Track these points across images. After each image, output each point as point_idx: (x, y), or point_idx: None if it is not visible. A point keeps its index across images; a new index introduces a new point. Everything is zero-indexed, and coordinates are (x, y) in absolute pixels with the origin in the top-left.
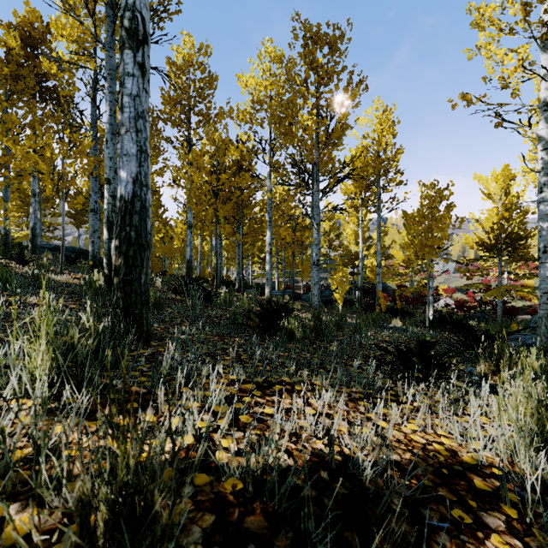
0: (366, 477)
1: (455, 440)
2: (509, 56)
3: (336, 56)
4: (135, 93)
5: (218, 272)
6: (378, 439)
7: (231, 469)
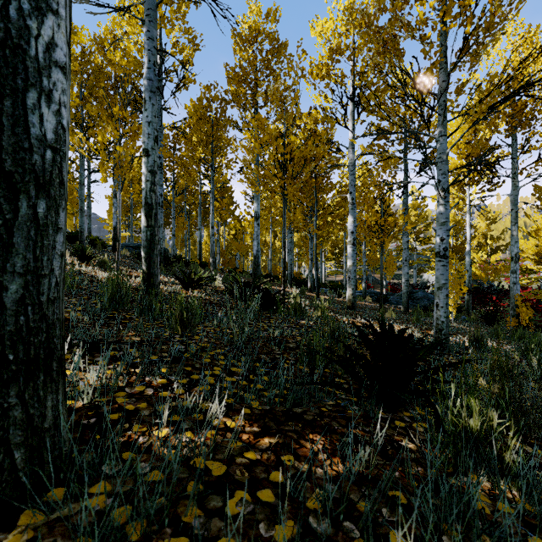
0: None
1: None
2: None
3: None
4: None
5: (289, 269)
6: None
7: None
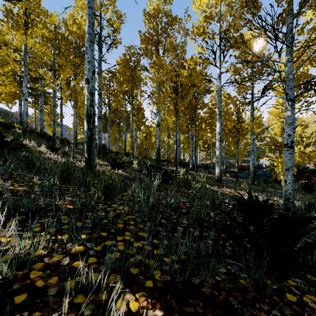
0: None
1: None
2: None
3: None
4: None
5: (178, 157)
6: None
7: None
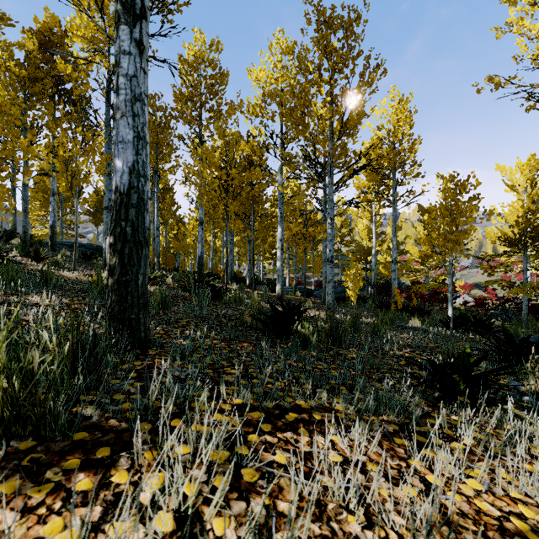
0: None
1: (538, 509)
2: None
3: (352, 40)
4: (132, 73)
5: (230, 268)
6: (435, 515)
7: None
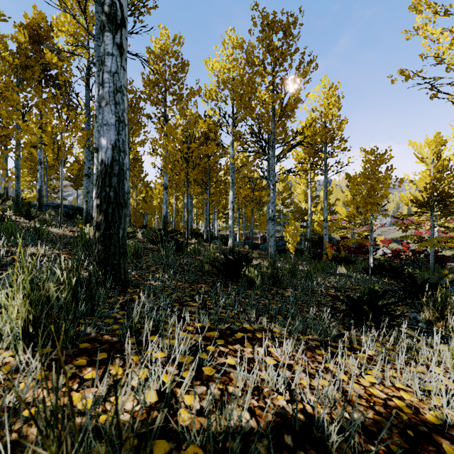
0: (331, 442)
1: (414, 394)
2: (444, 35)
3: (290, 40)
4: (114, 70)
5: (189, 226)
6: (339, 395)
7: (192, 436)
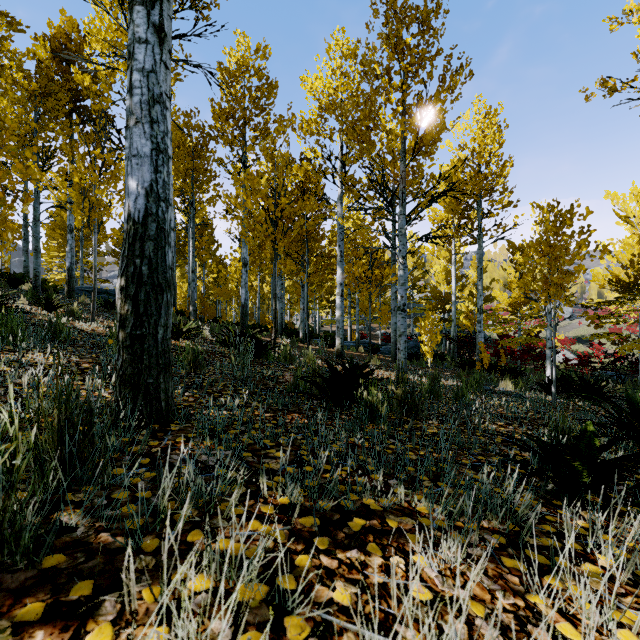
0: None
1: None
2: None
3: (429, 36)
4: (149, 68)
5: (279, 319)
6: None
7: None
